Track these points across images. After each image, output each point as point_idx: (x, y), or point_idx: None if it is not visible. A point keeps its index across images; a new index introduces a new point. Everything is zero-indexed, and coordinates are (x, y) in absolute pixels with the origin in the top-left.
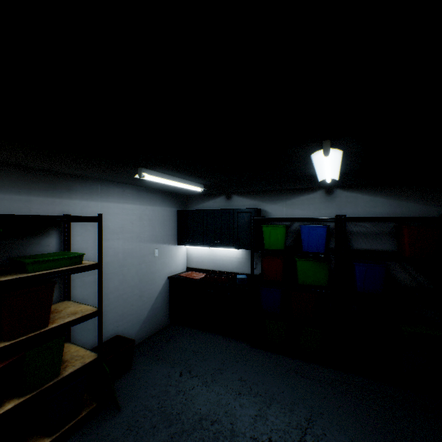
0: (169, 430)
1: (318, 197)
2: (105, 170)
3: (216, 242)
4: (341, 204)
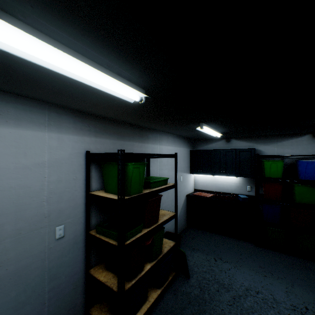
0: (229, 294)
1: (305, 139)
2: (174, 125)
3: (221, 172)
4: None
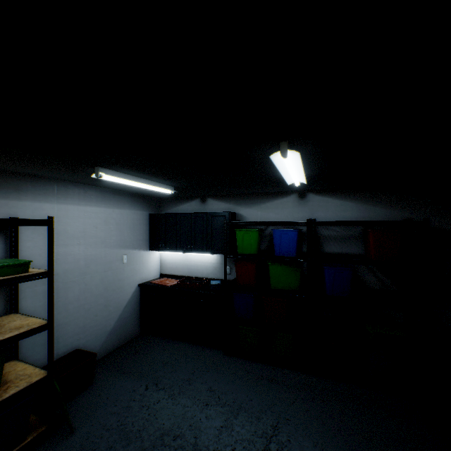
0: (127, 450)
1: (291, 201)
2: (58, 169)
3: (190, 247)
4: (313, 208)
